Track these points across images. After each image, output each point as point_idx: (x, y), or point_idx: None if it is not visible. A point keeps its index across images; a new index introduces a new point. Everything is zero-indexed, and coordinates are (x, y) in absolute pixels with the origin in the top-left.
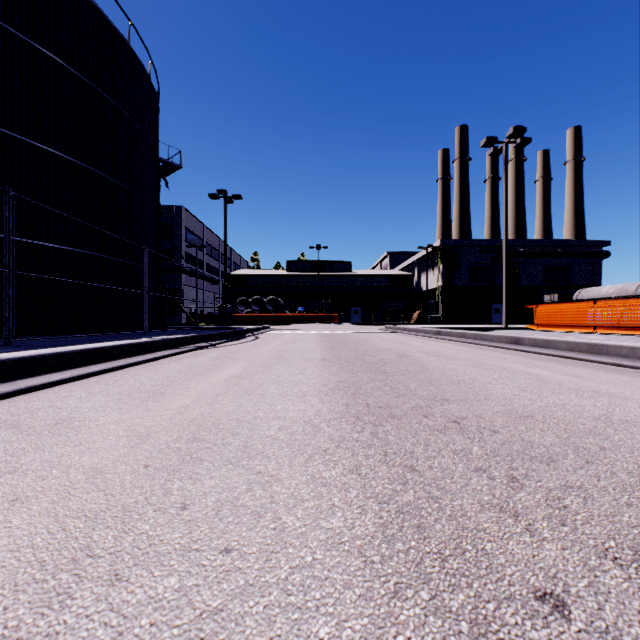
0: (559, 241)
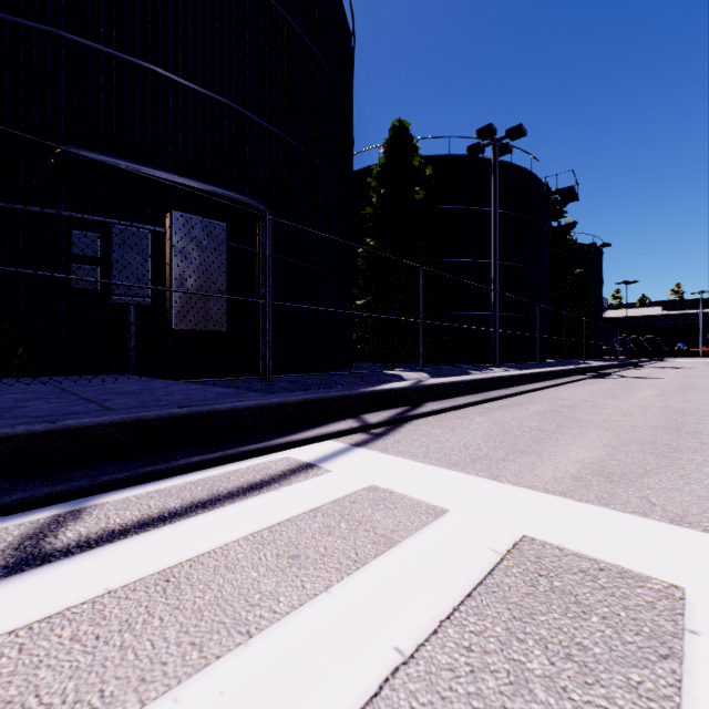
0: None
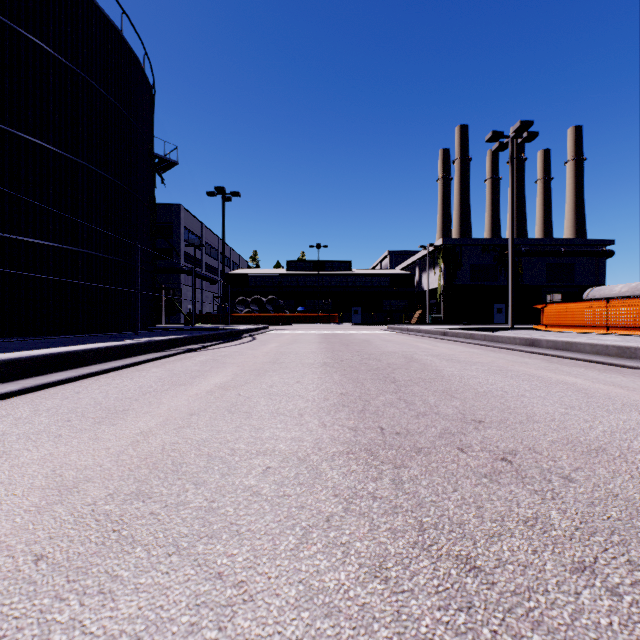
0: (562, 240)
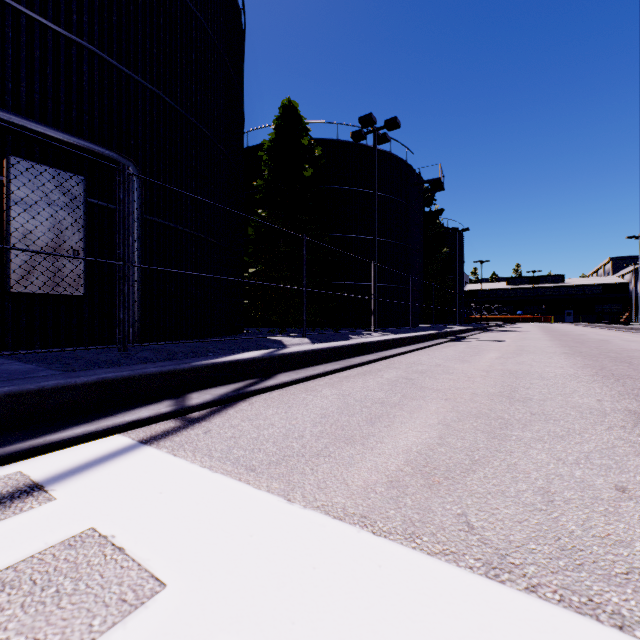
0: None
